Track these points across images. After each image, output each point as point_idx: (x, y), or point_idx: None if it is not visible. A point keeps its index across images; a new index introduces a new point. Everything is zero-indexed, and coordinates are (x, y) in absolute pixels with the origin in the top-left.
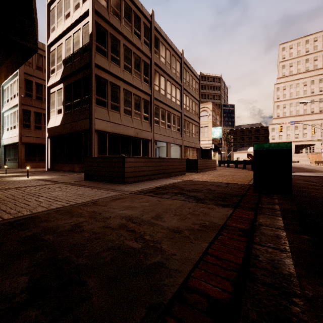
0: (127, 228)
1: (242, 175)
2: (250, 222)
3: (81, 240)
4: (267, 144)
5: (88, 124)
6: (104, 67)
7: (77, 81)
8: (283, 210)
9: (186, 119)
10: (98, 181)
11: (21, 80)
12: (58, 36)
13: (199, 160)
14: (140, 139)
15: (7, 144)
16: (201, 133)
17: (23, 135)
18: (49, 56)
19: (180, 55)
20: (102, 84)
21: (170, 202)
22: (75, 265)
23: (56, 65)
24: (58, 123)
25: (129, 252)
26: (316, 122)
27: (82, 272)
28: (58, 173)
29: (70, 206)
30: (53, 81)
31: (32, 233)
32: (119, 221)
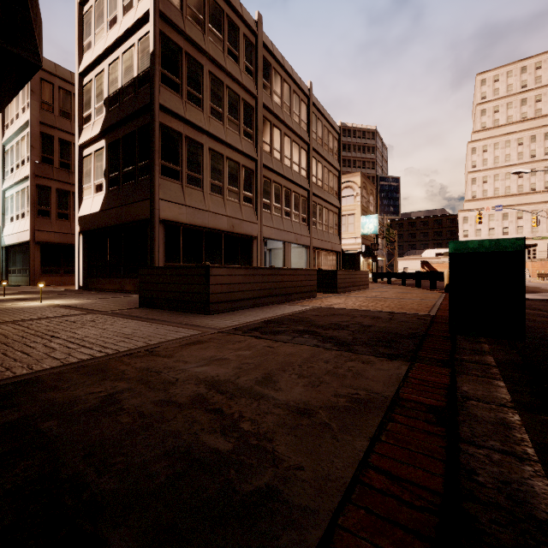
0: (208, 404)
1: (416, 298)
2: (444, 391)
3: (113, 432)
4: (475, 241)
5: (147, 209)
6: (176, 111)
7: (130, 135)
8: (497, 364)
9: (317, 201)
10: (162, 310)
11: (35, 135)
12: (96, 57)
13: (340, 272)
14: (238, 235)
15: (10, 245)
16: (343, 227)
17: (38, 229)
18: (81, 93)
19: (308, 92)
20: (172, 139)
21: (291, 350)
22: (92, 494)
23: (94, 109)
24: (97, 208)
25: (208, 462)
26: (539, 208)
27: (103, 514)
28: (95, 295)
29: (105, 358)
30: (88, 136)
31: (20, 417)
32: (193, 390)
